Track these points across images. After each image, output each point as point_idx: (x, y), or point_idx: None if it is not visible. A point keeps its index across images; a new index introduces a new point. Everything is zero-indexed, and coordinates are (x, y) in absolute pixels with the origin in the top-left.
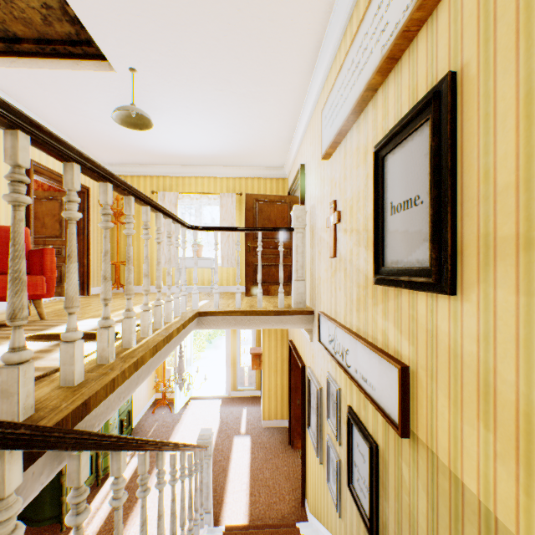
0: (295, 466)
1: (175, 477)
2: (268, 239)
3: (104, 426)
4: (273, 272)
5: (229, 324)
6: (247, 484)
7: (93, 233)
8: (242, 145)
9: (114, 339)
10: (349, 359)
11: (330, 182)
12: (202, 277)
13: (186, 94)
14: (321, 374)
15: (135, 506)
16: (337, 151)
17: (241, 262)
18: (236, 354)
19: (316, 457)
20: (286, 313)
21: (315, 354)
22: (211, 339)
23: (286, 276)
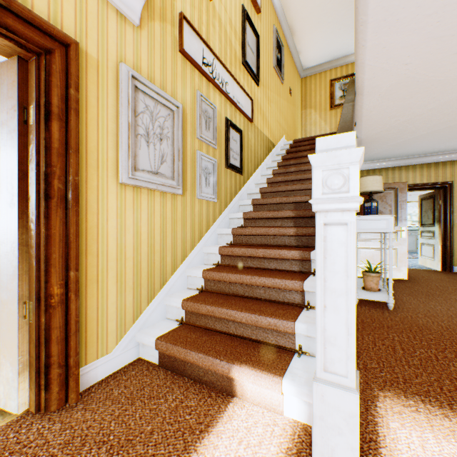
0: None
1: None
2: None
3: None
4: None
5: None
6: None
7: None
8: None
9: None
10: (229, 90)
11: None
12: None
13: None
14: (177, 89)
15: None
16: None
17: None
18: None
19: (158, 206)
20: None
21: (154, 55)
22: None
23: None
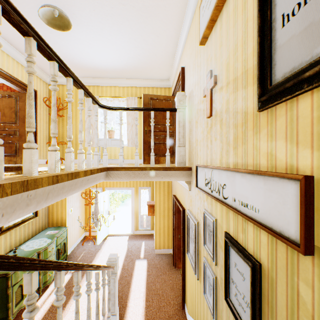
0: (177, 280)
1: (78, 293)
2: (159, 125)
3: (43, 253)
4: (162, 148)
5: (130, 177)
6: (143, 293)
7: (39, 122)
8: (141, 59)
9: (3, 160)
10: (226, 192)
11: (206, 61)
12: (115, 153)
13: (98, 8)
14: (198, 212)
15: (63, 310)
16: (213, 31)
17: (140, 144)
18: (138, 207)
19: (193, 274)
20: (171, 169)
21: (193, 199)
22: (123, 200)
23: (171, 150)
